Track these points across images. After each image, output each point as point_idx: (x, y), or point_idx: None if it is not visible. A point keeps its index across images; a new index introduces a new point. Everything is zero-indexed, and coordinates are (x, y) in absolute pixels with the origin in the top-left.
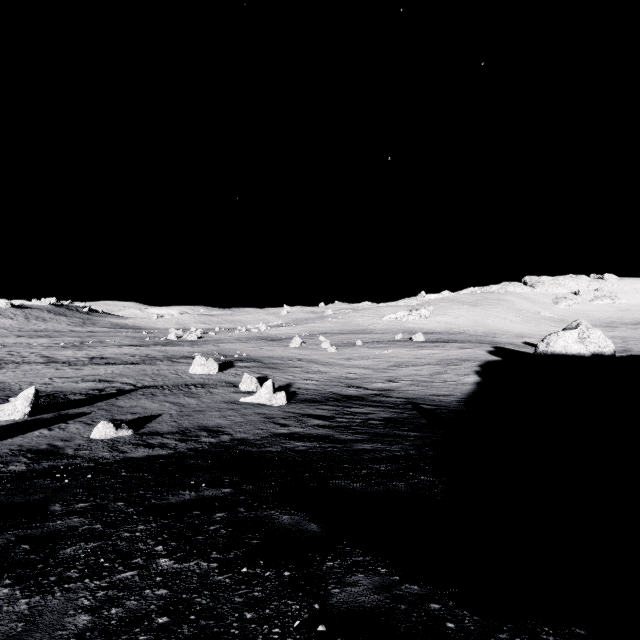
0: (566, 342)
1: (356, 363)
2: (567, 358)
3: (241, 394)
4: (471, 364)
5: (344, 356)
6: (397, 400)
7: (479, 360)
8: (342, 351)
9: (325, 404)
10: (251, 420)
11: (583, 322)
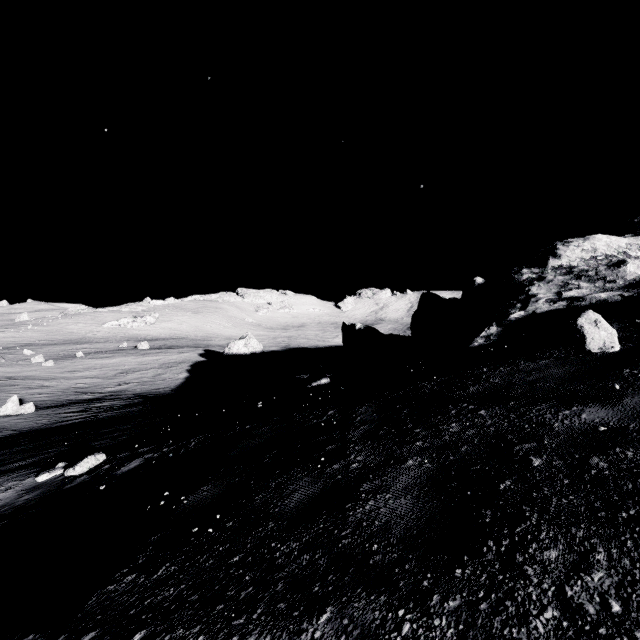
0: (239, 347)
1: (82, 374)
2: (239, 356)
3: None
4: (185, 365)
5: (66, 369)
6: (129, 396)
7: (191, 361)
8: (62, 364)
9: (71, 406)
10: (17, 422)
11: (249, 334)
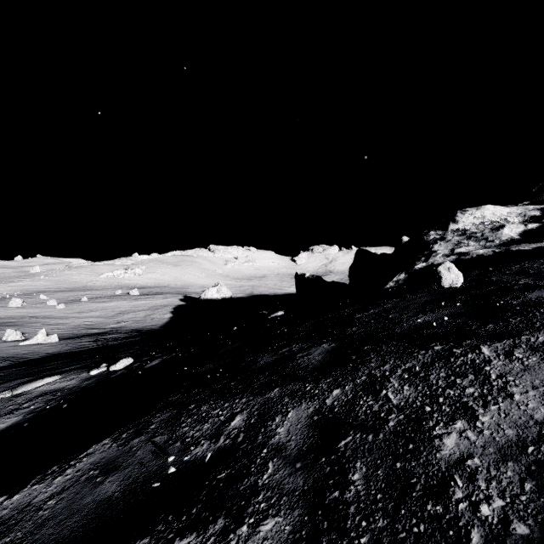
0: (212, 293)
1: (88, 315)
2: (212, 301)
3: (13, 342)
4: (169, 308)
5: (75, 310)
6: (127, 331)
7: (174, 305)
8: (71, 307)
9: (85, 337)
10: (47, 348)
11: (220, 283)
